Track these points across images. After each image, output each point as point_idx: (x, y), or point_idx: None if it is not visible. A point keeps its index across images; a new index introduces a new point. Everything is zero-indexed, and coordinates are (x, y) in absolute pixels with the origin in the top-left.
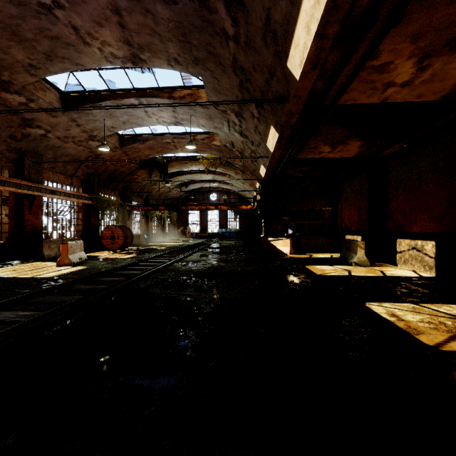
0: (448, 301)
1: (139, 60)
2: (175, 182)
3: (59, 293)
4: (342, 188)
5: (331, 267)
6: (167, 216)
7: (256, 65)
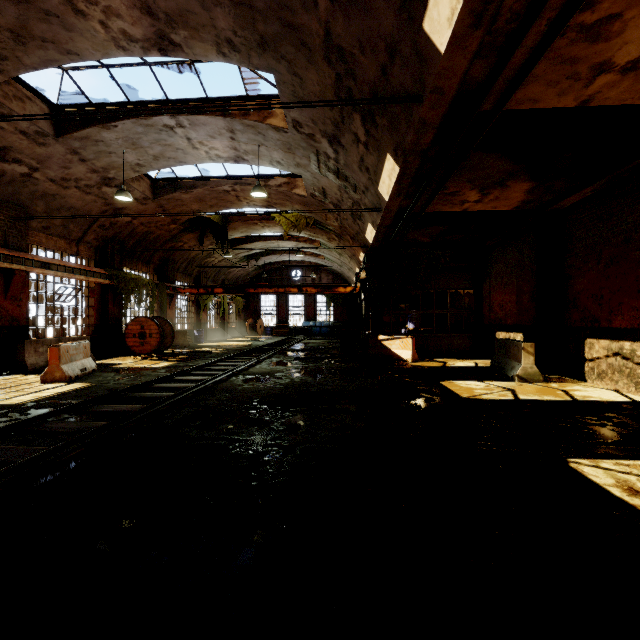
0: None
1: (170, 44)
2: (240, 252)
3: (15, 439)
4: (490, 260)
5: (482, 384)
6: (229, 304)
7: (366, 39)
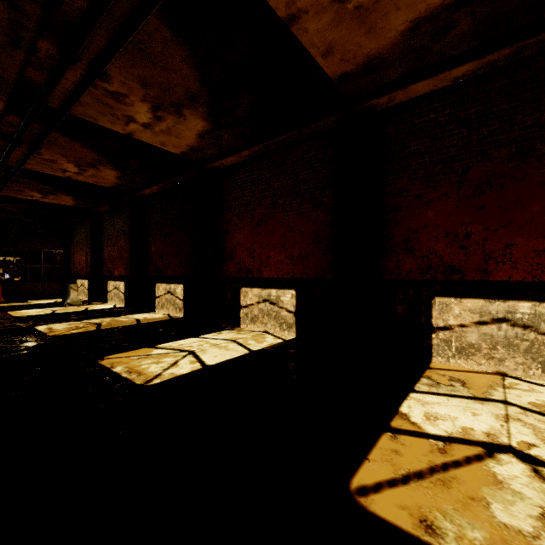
0: (104, 317)
1: None
2: None
3: None
4: (74, 232)
5: (40, 310)
6: None
7: None
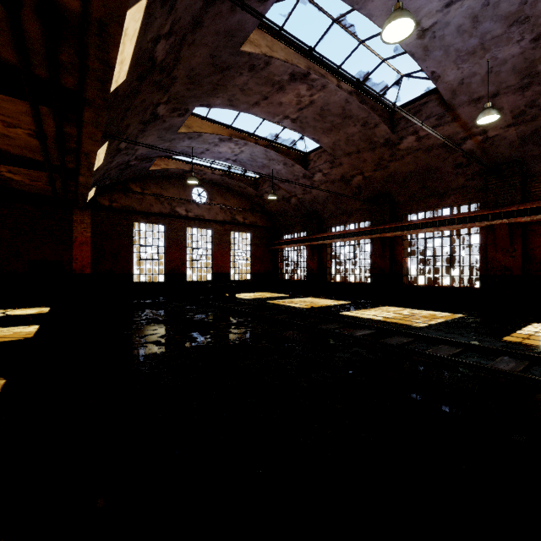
0: None
1: None
2: None
3: None
4: None
5: None
6: None
7: None
